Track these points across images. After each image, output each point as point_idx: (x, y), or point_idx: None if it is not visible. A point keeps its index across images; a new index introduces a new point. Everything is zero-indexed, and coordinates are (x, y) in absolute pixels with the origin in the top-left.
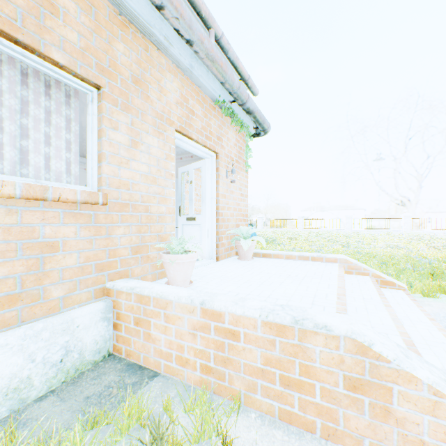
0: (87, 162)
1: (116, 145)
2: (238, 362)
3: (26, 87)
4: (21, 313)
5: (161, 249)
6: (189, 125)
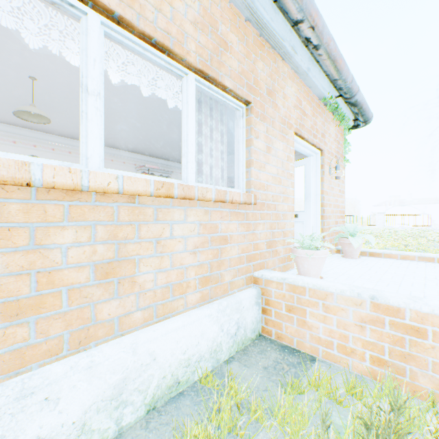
0: (238, 169)
1: (258, 152)
2: (424, 359)
3: (200, 112)
4: (210, 292)
5: (284, 244)
6: (302, 125)
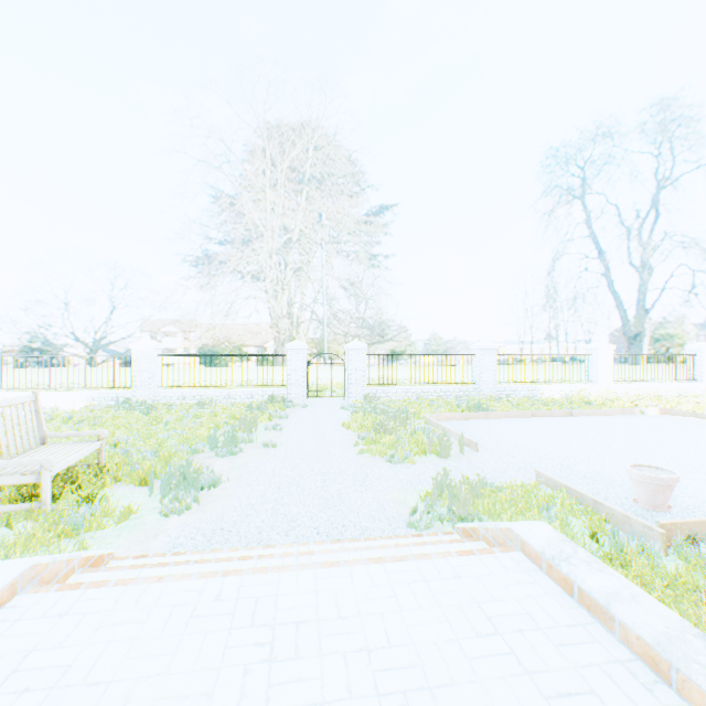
0: None
1: None
2: None
3: None
4: None
5: None
6: None
